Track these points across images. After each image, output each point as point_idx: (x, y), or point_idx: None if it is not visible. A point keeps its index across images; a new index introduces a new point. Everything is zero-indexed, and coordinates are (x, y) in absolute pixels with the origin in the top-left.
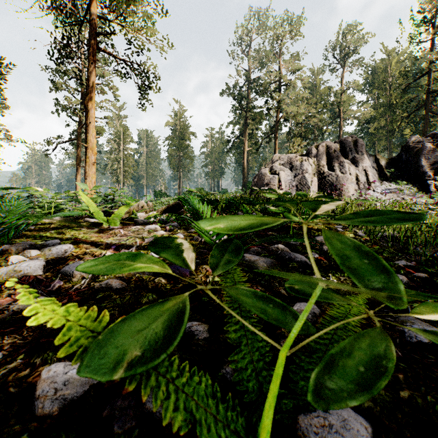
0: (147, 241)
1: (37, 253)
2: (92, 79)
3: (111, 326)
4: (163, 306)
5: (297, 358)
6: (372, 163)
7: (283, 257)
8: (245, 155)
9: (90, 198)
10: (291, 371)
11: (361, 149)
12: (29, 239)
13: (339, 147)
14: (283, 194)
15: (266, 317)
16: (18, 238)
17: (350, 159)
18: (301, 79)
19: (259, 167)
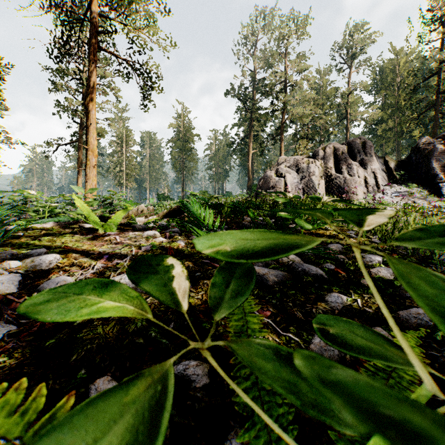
0: (144, 249)
1: (19, 265)
2: (92, 79)
3: (44, 418)
4: (126, 393)
5: (332, 431)
6: (381, 165)
7: (295, 269)
8: (250, 158)
9: (86, 202)
10: (322, 444)
11: (369, 151)
12: (14, 248)
13: (346, 149)
14: (293, 197)
15: (298, 402)
16: (3, 246)
17: (358, 161)
18: (307, 79)
19: (264, 169)
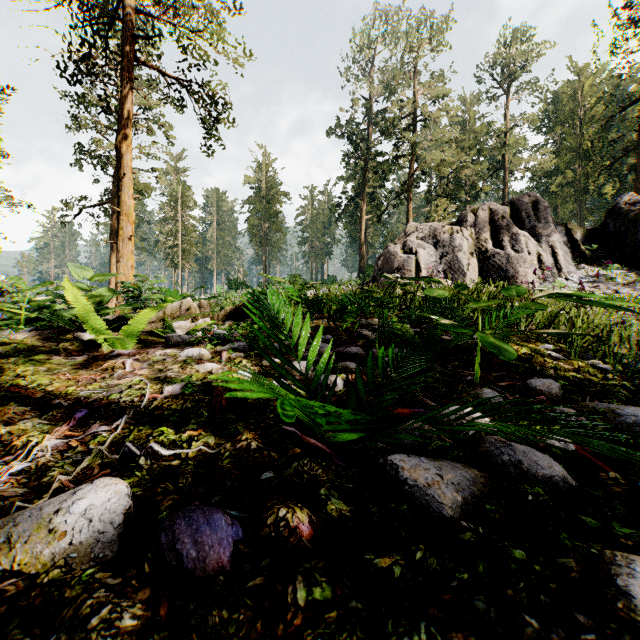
0: (168, 392)
1: None
2: (127, 108)
3: None
4: None
5: None
6: (561, 236)
7: (494, 457)
8: (362, 226)
9: (87, 295)
10: None
11: (544, 214)
12: None
13: (509, 211)
14: (456, 287)
15: None
16: None
17: (528, 230)
18: (447, 110)
19: (384, 243)
